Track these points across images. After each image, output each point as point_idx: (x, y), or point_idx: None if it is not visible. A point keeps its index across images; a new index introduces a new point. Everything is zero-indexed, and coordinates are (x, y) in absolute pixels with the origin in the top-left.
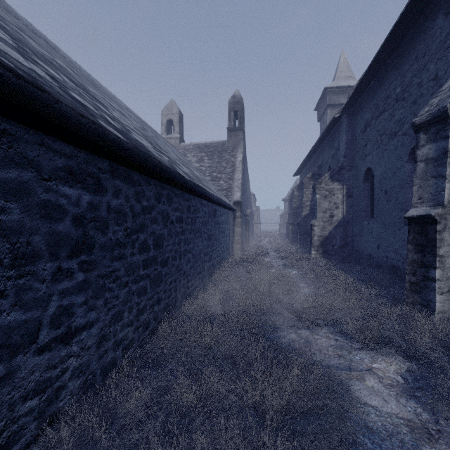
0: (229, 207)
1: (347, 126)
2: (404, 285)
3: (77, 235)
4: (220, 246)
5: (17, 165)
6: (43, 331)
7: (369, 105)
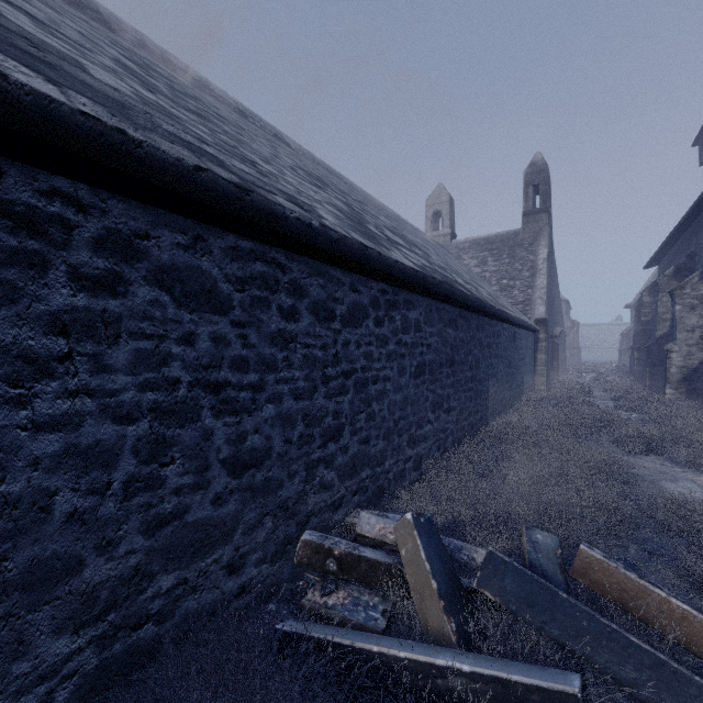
0: (530, 327)
1: None
2: None
3: (451, 355)
4: (519, 376)
5: (440, 322)
6: (444, 403)
7: None
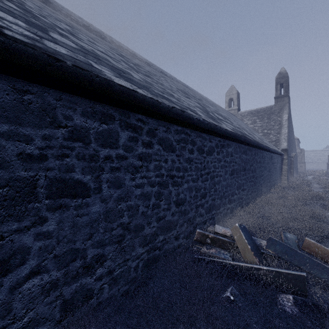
0: (279, 153)
1: None
2: None
3: (244, 166)
4: (274, 176)
5: (240, 152)
6: (241, 186)
7: None
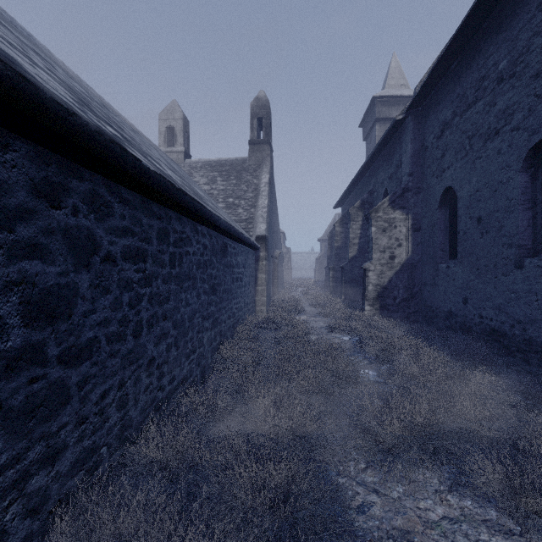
0: (249, 242)
1: (414, 132)
2: (515, 360)
3: None
4: (234, 301)
5: None
6: None
7: (449, 98)
